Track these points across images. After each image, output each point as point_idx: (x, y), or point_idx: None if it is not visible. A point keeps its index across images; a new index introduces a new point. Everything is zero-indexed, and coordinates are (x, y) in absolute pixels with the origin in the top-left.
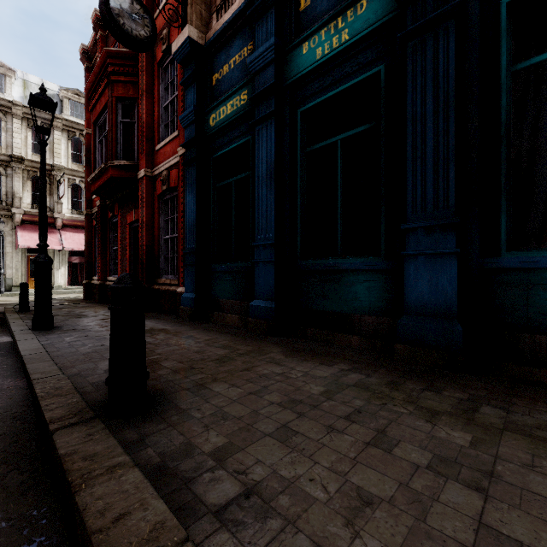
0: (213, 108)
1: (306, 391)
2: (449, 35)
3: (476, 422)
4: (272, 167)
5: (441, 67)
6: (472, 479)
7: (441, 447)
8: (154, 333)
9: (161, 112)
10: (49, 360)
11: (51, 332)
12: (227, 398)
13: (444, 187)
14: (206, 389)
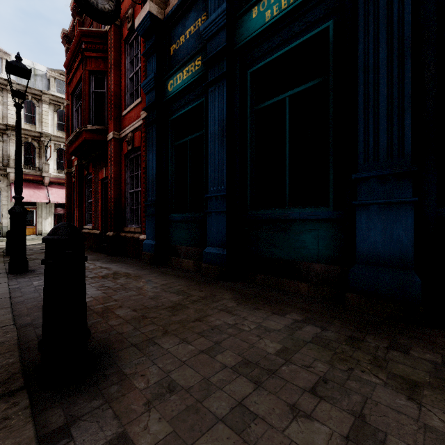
0: (171, 75)
1: (261, 350)
2: None
3: None
4: (223, 124)
5: (395, 13)
6: None
7: None
8: (116, 277)
9: (127, 82)
10: (7, 307)
11: (24, 276)
12: (176, 359)
13: (398, 135)
14: (155, 345)
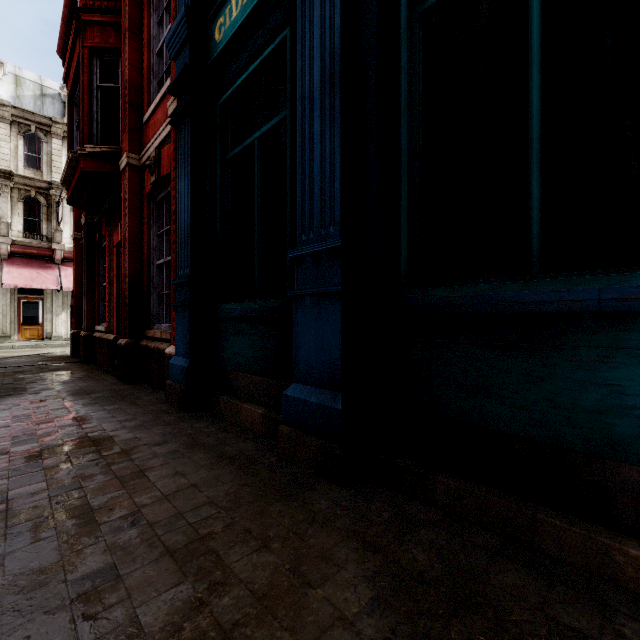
0: (219, 5)
1: None
2: None
3: None
4: (334, 61)
5: None
6: None
7: None
8: (69, 457)
9: (152, 61)
10: None
11: None
12: None
13: None
14: None
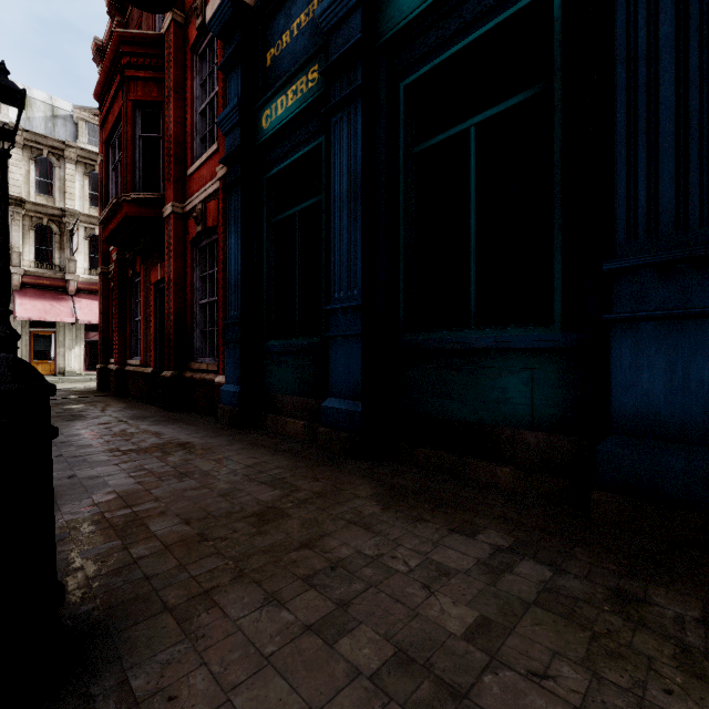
0: (266, 100)
1: (434, 625)
2: None
3: None
4: (357, 179)
5: None
6: None
7: None
8: (167, 451)
9: (195, 119)
10: None
11: None
12: (252, 649)
13: (700, 183)
14: (212, 609)
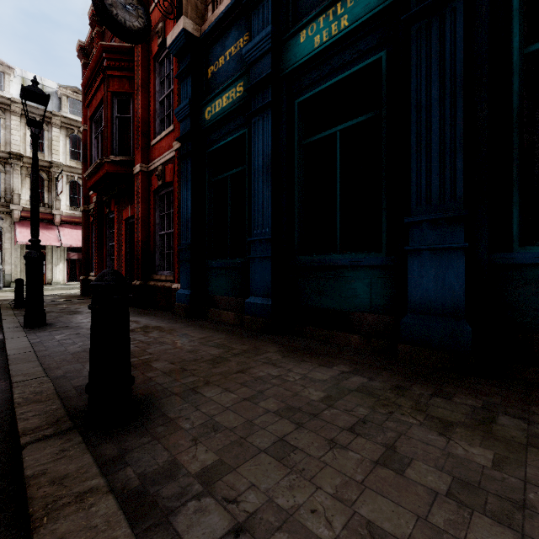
0: (208, 101)
1: (305, 397)
2: (456, 16)
3: (495, 436)
4: (268, 159)
5: (448, 50)
6: (502, 512)
7: (460, 467)
8: (147, 331)
9: (156, 107)
10: (34, 360)
11: (43, 330)
12: (219, 405)
13: (450, 178)
14: (197, 394)
